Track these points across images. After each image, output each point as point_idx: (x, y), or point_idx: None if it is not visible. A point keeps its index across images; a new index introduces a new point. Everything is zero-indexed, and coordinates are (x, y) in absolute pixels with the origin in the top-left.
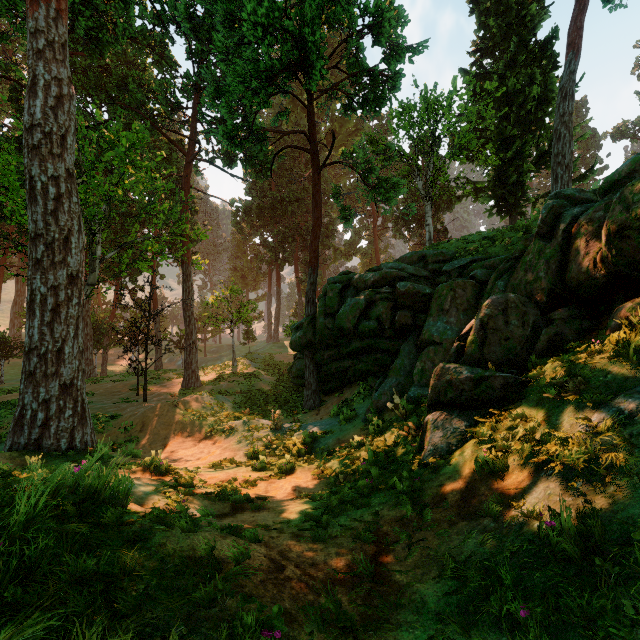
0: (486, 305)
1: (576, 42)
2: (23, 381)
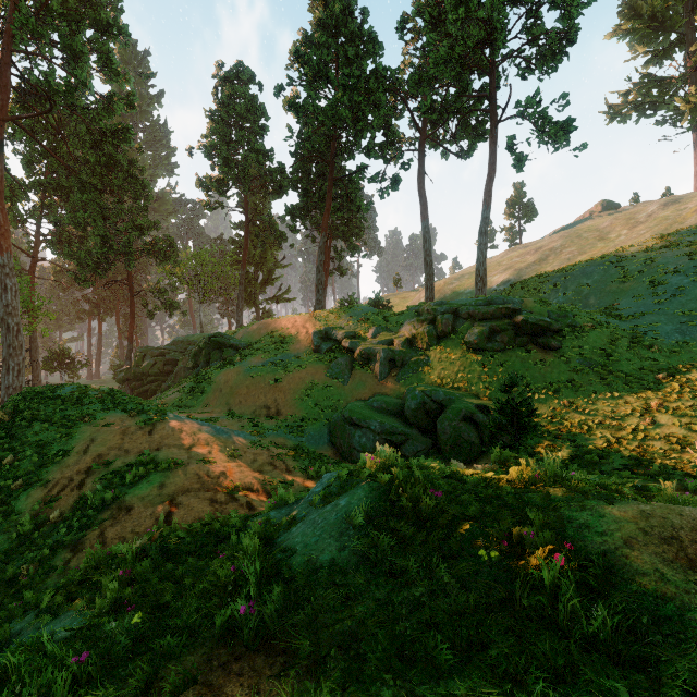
0: (178, 368)
1: (244, 265)
2: (7, 397)
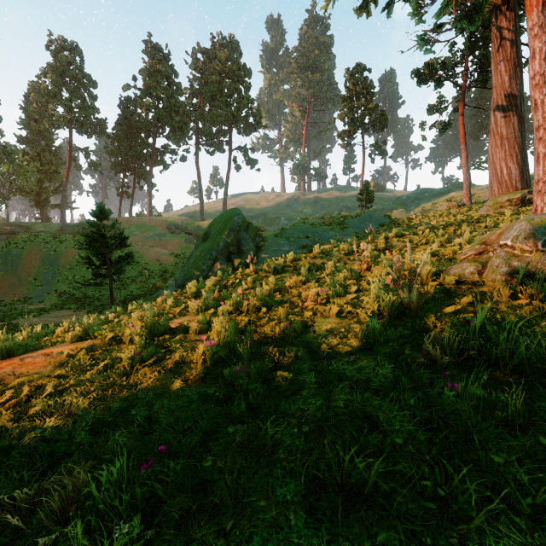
0: None
1: (67, 178)
2: None
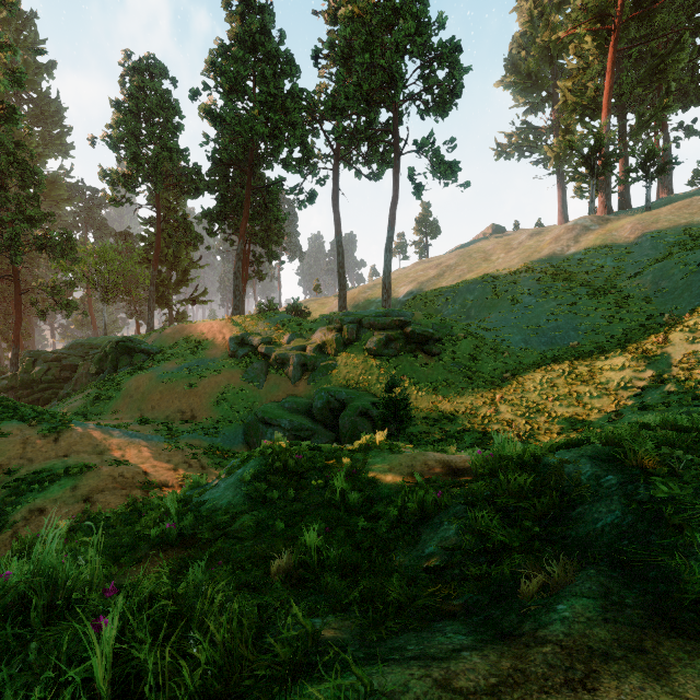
0: (78, 375)
1: (155, 265)
2: None
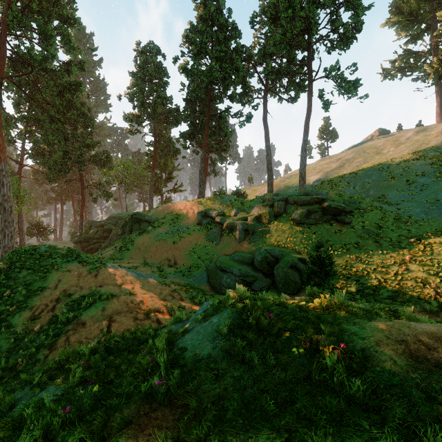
0: (112, 235)
1: (153, 169)
2: (4, 253)
